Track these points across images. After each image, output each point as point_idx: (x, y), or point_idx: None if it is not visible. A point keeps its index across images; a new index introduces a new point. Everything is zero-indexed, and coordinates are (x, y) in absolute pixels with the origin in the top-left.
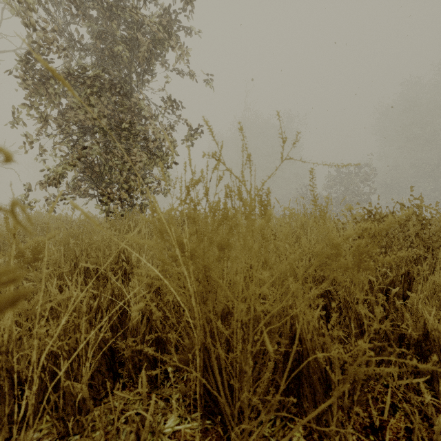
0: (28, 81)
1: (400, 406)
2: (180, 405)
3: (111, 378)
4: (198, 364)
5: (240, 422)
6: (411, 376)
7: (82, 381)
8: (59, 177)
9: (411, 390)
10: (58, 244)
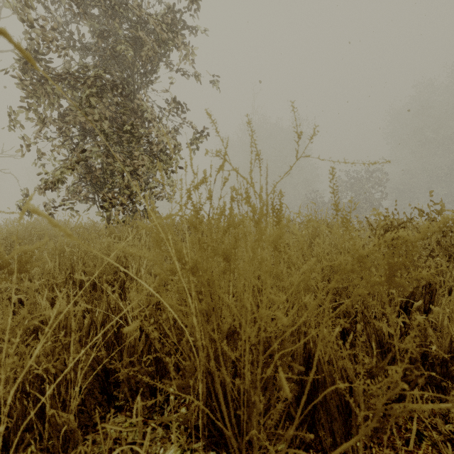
0: (25, 81)
1: (425, 435)
2: (181, 433)
3: (105, 402)
4: (200, 390)
5: (248, 453)
6: (436, 399)
7: (71, 408)
8: (58, 181)
9: (438, 416)
10: (52, 252)
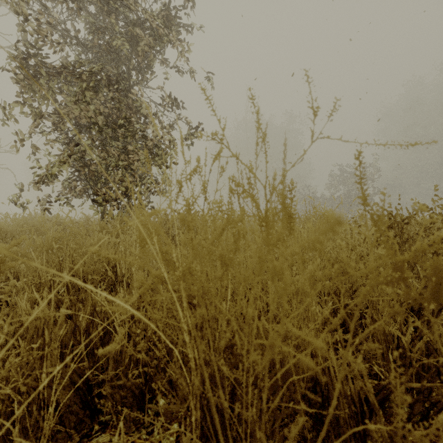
0: (19, 75)
1: None
2: None
3: (88, 418)
4: (193, 418)
5: None
6: None
7: (44, 432)
8: (51, 176)
9: None
10: (40, 249)
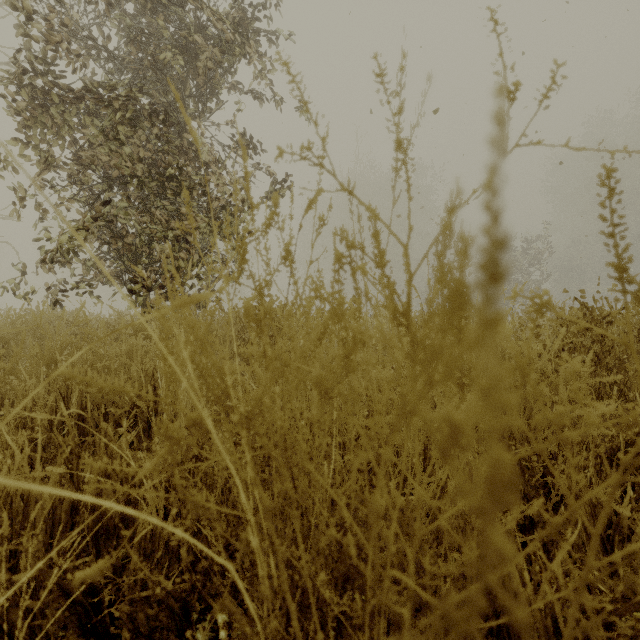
0: (18, 102)
1: None
2: None
3: None
4: None
5: None
6: None
7: None
8: (66, 252)
9: None
10: (35, 362)
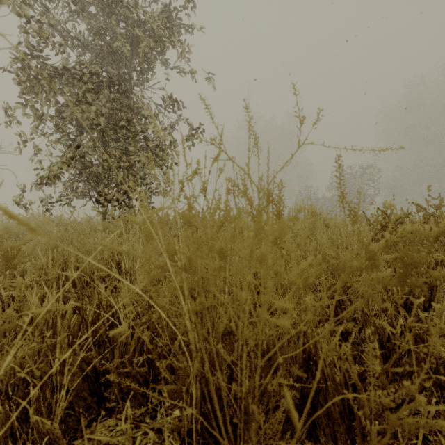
0: (22, 77)
1: (431, 439)
2: (174, 438)
3: (95, 404)
4: (193, 396)
5: None
6: (439, 400)
7: (57, 413)
8: (54, 177)
9: (443, 419)
10: (45, 248)
